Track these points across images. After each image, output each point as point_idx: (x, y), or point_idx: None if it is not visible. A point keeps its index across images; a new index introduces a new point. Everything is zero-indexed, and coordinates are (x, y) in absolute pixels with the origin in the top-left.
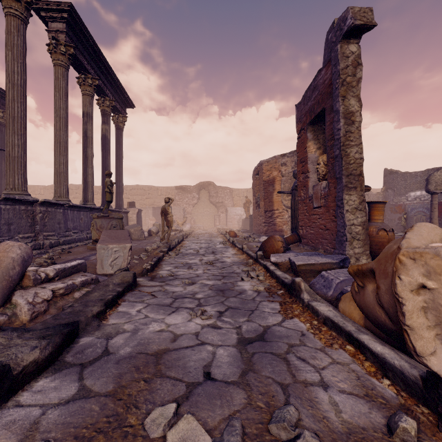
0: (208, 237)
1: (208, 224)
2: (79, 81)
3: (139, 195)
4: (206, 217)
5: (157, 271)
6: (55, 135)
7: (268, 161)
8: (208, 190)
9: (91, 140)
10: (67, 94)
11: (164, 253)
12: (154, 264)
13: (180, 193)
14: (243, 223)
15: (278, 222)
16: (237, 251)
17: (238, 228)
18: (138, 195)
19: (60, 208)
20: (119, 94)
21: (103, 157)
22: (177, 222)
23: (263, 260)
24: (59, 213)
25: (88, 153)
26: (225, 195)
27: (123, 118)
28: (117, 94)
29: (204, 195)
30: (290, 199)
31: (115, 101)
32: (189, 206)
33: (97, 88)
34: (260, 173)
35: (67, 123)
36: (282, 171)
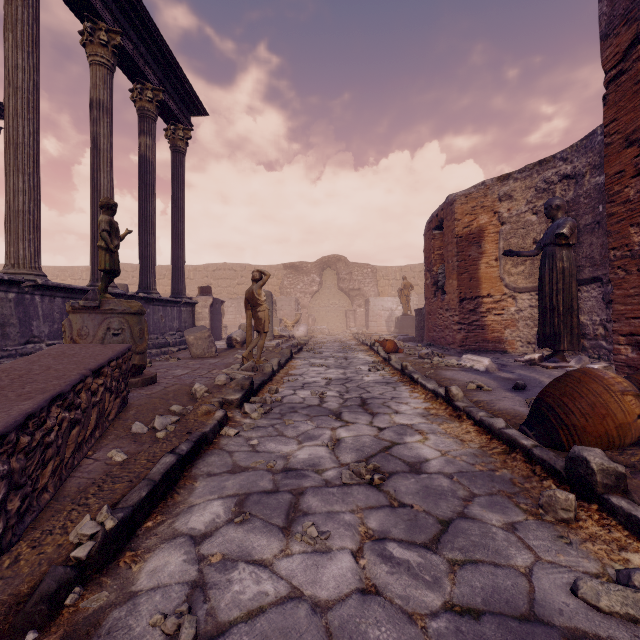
0: (340, 350)
1: (336, 324)
2: (84, 38)
3: (227, 278)
4: (332, 314)
5: (141, 547)
6: (6, 127)
7: (467, 194)
8: (337, 269)
9: (107, 157)
10: (35, 41)
11: (232, 405)
12: (143, 499)
13: (291, 274)
14: (398, 323)
15: (492, 323)
16: (426, 399)
17: (387, 331)
18: (225, 279)
19: (7, 291)
20: (174, 84)
21: (141, 197)
22: (285, 321)
23: (637, 501)
24: (4, 302)
25: (99, 183)
26: (364, 278)
27: (184, 132)
28: (171, 82)
29: (329, 277)
30: (523, 272)
31: (166, 95)
32: (305, 296)
33: (124, 61)
34: (448, 221)
35: (35, 105)
36: (500, 213)
